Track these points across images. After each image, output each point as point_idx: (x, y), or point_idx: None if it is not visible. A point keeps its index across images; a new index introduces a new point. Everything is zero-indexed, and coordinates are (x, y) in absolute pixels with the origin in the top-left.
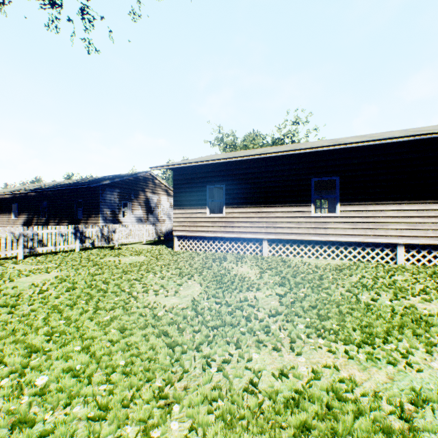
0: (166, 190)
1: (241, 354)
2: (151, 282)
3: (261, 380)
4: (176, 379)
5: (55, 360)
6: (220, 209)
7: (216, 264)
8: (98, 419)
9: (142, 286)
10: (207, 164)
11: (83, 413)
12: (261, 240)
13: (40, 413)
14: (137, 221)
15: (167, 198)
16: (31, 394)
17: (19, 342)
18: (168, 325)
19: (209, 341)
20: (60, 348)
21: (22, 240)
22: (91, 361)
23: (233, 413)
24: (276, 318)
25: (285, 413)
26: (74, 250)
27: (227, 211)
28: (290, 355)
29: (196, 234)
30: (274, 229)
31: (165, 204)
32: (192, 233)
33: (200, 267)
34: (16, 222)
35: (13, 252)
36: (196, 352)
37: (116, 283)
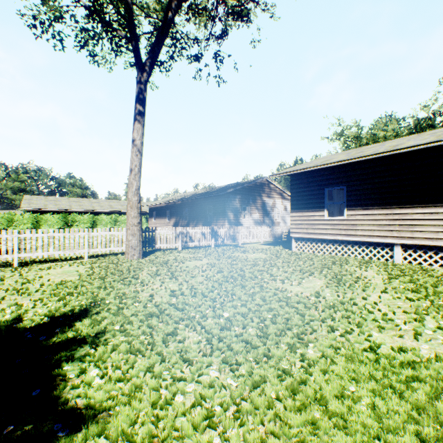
0: (280, 194)
1: (361, 331)
2: (276, 274)
3: (379, 349)
4: (307, 333)
5: (228, 308)
6: (340, 210)
7: (336, 266)
8: (263, 337)
9: (270, 275)
10: (325, 167)
11: (254, 332)
12: (392, 245)
13: (232, 326)
14: (255, 223)
15: (281, 201)
16: (223, 319)
17: (206, 295)
18: (296, 303)
19: (332, 318)
20: (228, 302)
21: (180, 236)
22: (249, 312)
23: (353, 356)
24: (401, 315)
25: (399, 370)
26: (210, 246)
27: (348, 213)
28: (412, 342)
29: (314, 236)
30: (411, 233)
31: (279, 207)
32: (309, 235)
33: (319, 267)
34: (168, 224)
35: (176, 244)
36: (321, 323)
37: (249, 271)
